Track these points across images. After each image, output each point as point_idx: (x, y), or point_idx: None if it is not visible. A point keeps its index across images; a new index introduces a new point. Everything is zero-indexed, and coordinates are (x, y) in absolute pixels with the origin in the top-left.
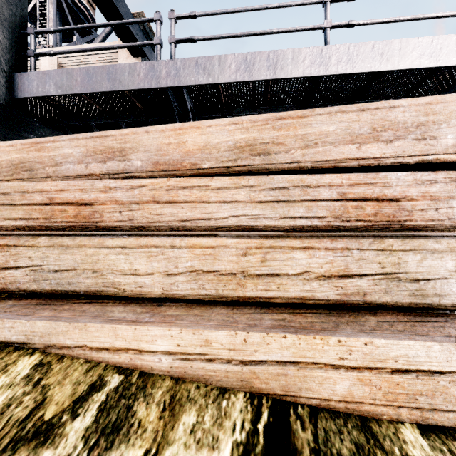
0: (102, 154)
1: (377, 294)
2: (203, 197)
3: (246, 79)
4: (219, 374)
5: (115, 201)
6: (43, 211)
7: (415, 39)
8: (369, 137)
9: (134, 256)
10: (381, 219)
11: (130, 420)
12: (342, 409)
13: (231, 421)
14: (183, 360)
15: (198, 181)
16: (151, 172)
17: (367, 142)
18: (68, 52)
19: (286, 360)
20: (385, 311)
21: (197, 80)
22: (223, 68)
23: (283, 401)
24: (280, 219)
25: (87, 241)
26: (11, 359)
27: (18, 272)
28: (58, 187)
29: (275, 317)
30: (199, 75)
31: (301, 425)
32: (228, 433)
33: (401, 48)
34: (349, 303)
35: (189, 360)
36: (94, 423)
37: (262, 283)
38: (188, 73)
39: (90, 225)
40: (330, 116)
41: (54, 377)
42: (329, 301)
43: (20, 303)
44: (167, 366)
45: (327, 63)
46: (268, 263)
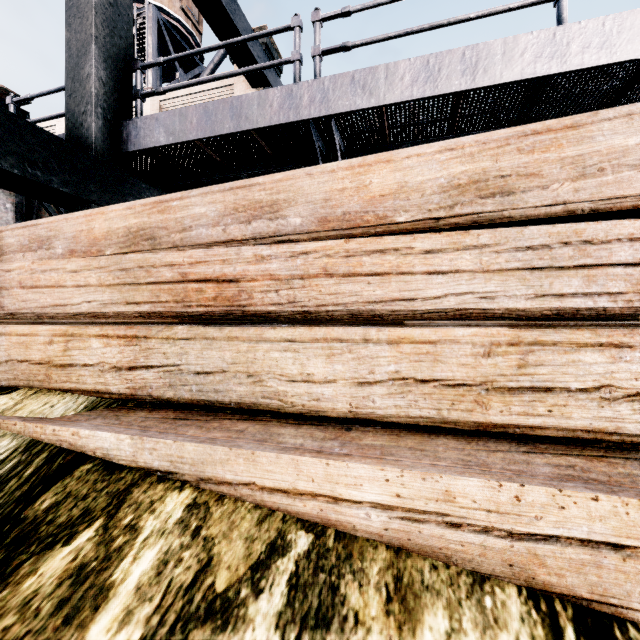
0: (246, 211)
1: None
2: (402, 265)
3: (427, 94)
4: (470, 550)
5: (270, 276)
6: (173, 291)
7: None
8: None
9: (306, 354)
10: None
11: (341, 610)
12: None
13: (510, 636)
14: (406, 521)
15: (394, 241)
16: (315, 232)
17: None
18: (181, 87)
19: (598, 539)
20: None
21: (353, 103)
22: (392, 82)
23: (595, 611)
24: (535, 297)
25: (240, 331)
26: (156, 494)
27: (149, 373)
28: (192, 258)
29: (553, 461)
30: (357, 96)
31: None
32: None
33: None
34: None
35: (417, 521)
36: (287, 607)
37: (519, 402)
38: (340, 95)
39: (235, 310)
40: (631, 120)
41: (217, 527)
42: None
43: (154, 415)
44: (380, 527)
45: (564, 53)
46: (531, 369)
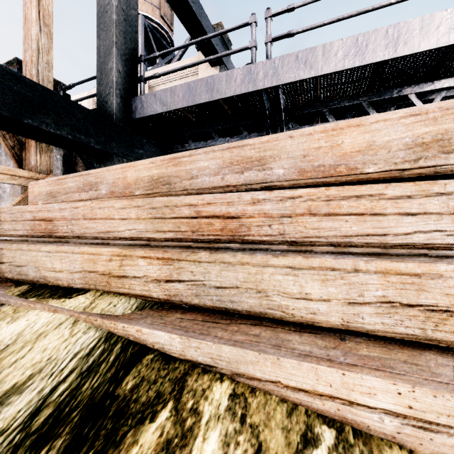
0: (239, 164)
1: None
2: (375, 207)
3: (356, 64)
4: None
5: (264, 214)
6: (190, 224)
7: None
8: None
9: (304, 278)
10: None
11: None
12: None
13: None
14: (418, 428)
15: (368, 189)
16: (295, 180)
17: None
18: (171, 72)
19: None
20: None
21: (297, 75)
22: (327, 58)
23: None
24: None
25: (249, 258)
26: (204, 383)
27: (180, 285)
28: (204, 200)
29: None
30: (300, 70)
31: None
32: None
33: None
34: None
35: (428, 430)
36: None
37: None
38: (287, 70)
39: (237, 239)
40: None
41: (257, 416)
42: None
43: (186, 317)
44: (392, 430)
45: None
46: None
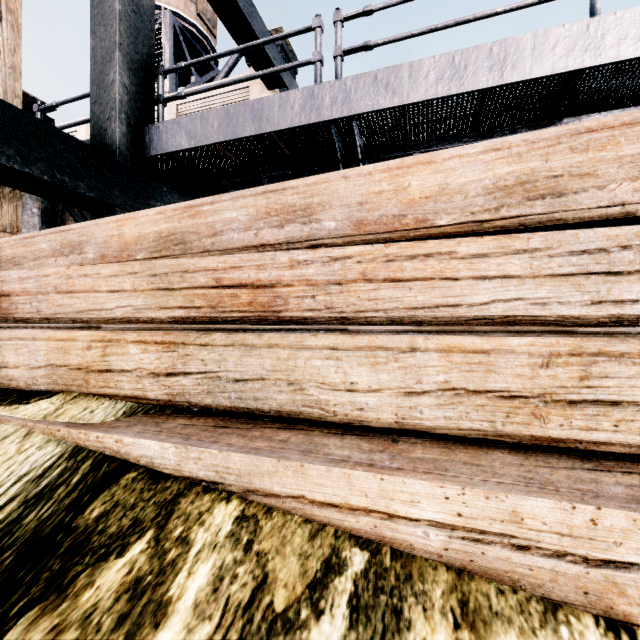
0: (279, 215)
1: None
2: (445, 270)
3: (452, 92)
4: (539, 574)
5: (306, 281)
6: (207, 297)
7: None
8: None
9: (349, 362)
10: None
11: (407, 636)
12: None
13: None
14: (468, 541)
15: (436, 245)
16: (351, 236)
17: None
18: (202, 91)
19: None
20: None
21: (376, 103)
22: (416, 81)
23: None
24: (591, 304)
25: (280, 338)
26: (203, 505)
27: (187, 380)
28: (226, 263)
29: (623, 480)
30: (379, 95)
31: None
32: None
33: None
34: None
35: (480, 541)
36: (351, 631)
37: (582, 415)
38: (362, 95)
39: (270, 316)
40: None
41: (268, 542)
42: None
43: (193, 422)
44: (439, 546)
45: (598, 46)
46: (595, 381)
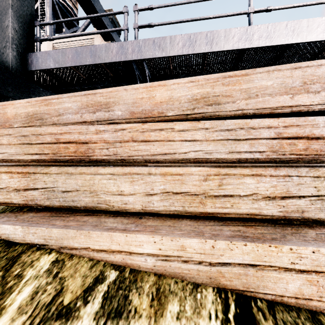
0: (93, 106)
1: (313, 212)
2: (169, 137)
3: (190, 52)
4: (192, 272)
5: (104, 141)
6: (51, 148)
7: (319, 18)
8: (300, 89)
9: (120, 181)
10: (310, 153)
11: (128, 307)
12: (293, 303)
13: (206, 311)
14: (164, 261)
15: (165, 125)
16: (128, 119)
17: (298, 93)
18: (63, 37)
19: (246, 263)
20: (319, 225)
21: (154, 54)
22: (173, 45)
23: (245, 295)
24: (229, 153)
25: (86, 169)
26: (35, 256)
27: (36, 192)
28: (62, 130)
29: (232, 228)
30: (156, 50)
31: (263, 316)
32: (206, 321)
33: (308, 25)
34: (289, 219)
35: (169, 261)
36: (101, 309)
37: (219, 202)
38: (147, 49)
39: (86, 158)
40: (269, 74)
41: (67, 271)
42: (273, 216)
43: (38, 214)
44: (151, 265)
45: (251, 39)
46: (224, 186)
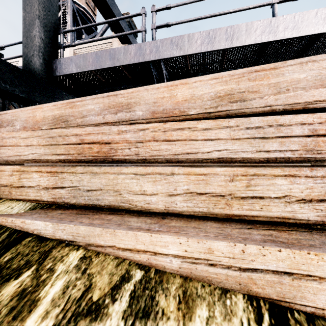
0: (114, 107)
1: None
2: (191, 136)
3: (208, 50)
4: (220, 277)
5: (126, 141)
6: (76, 148)
7: None
8: None
9: (143, 180)
10: None
11: (155, 308)
12: None
13: (238, 319)
14: (189, 263)
15: (187, 124)
16: (149, 119)
17: None
18: (84, 43)
19: (281, 270)
20: None
21: (172, 53)
22: (191, 43)
23: (279, 305)
24: (256, 152)
25: (109, 169)
26: (64, 252)
27: (63, 191)
28: (86, 131)
29: (262, 232)
30: (173, 50)
31: None
32: None
33: None
34: None
35: (195, 263)
36: (129, 307)
37: (247, 204)
38: (165, 49)
39: (108, 158)
40: (301, 66)
41: (95, 268)
42: (309, 221)
43: (65, 212)
44: (177, 267)
45: (275, 31)
46: (253, 187)
